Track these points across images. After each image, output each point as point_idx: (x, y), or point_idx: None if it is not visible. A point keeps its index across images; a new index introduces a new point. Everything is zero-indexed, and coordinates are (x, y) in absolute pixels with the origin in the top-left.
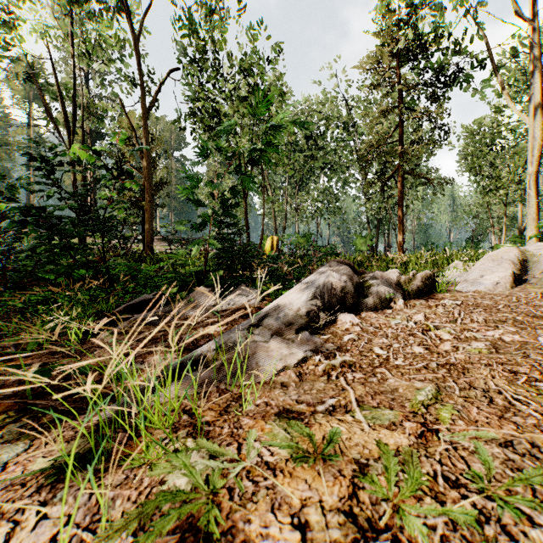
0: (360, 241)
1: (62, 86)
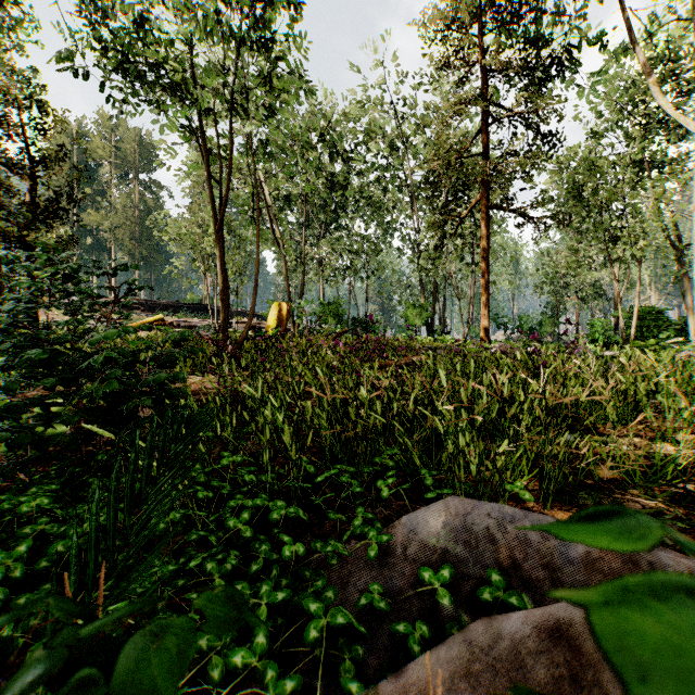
0: (412, 312)
1: None
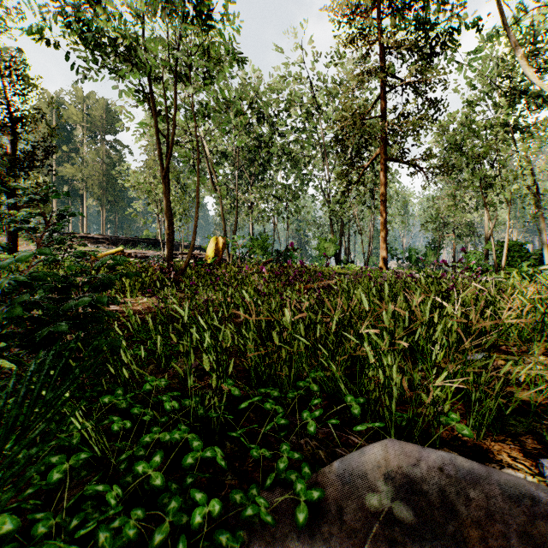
0: (323, 245)
1: None
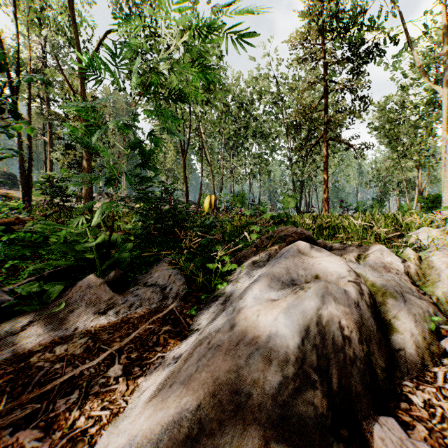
0: (287, 200)
1: (10, 51)
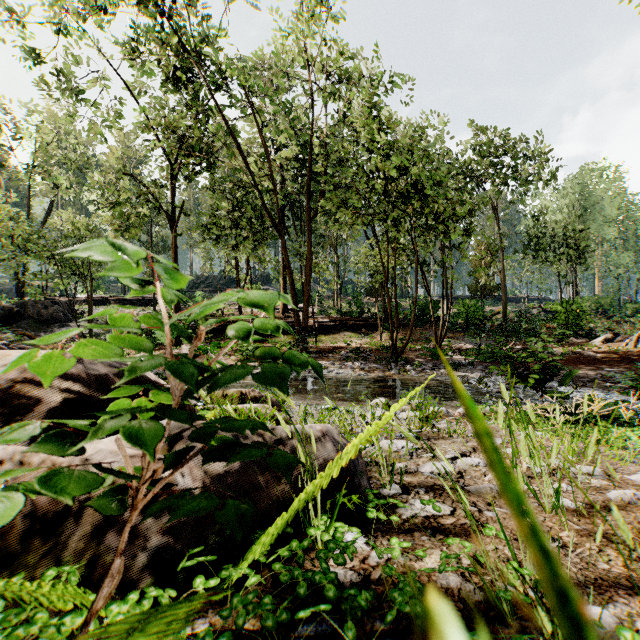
0: None
1: None
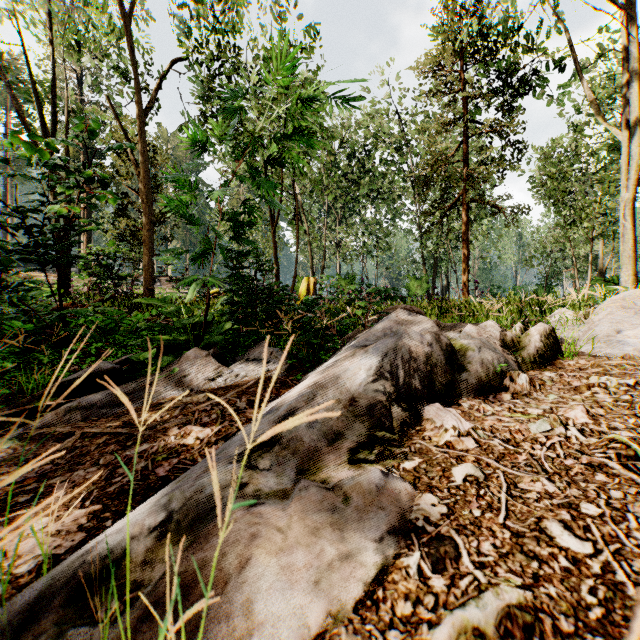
0: (414, 284)
1: (41, 84)
